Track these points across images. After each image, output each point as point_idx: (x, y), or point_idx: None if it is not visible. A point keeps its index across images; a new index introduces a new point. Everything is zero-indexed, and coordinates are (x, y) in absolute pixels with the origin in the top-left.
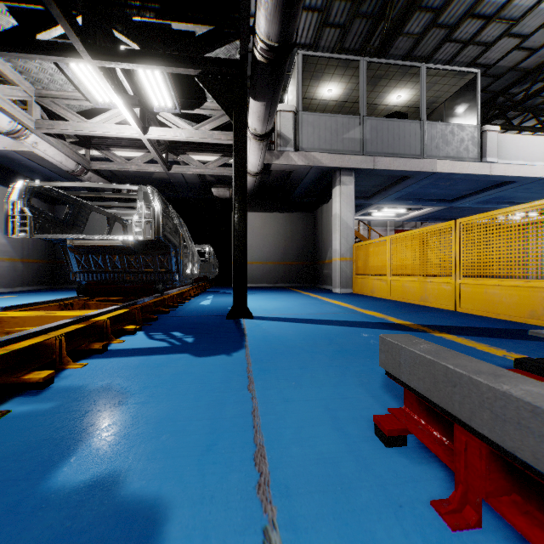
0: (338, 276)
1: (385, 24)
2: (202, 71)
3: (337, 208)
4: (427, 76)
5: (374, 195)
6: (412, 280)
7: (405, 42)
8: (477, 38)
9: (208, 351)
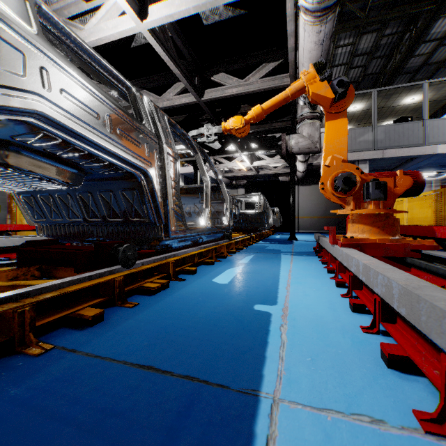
0: None
1: (393, 61)
2: (278, 150)
3: None
4: (431, 86)
5: (395, 168)
6: None
7: (418, 59)
8: None
9: (282, 244)
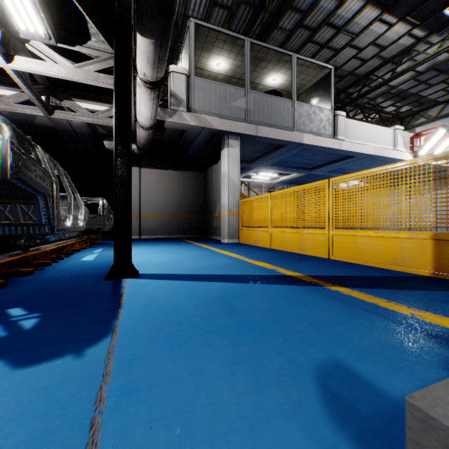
0: (226, 228)
1: (265, 14)
2: None
3: (225, 168)
4: (296, 65)
5: (255, 160)
6: (291, 232)
7: (279, 36)
8: (330, 43)
9: (46, 348)
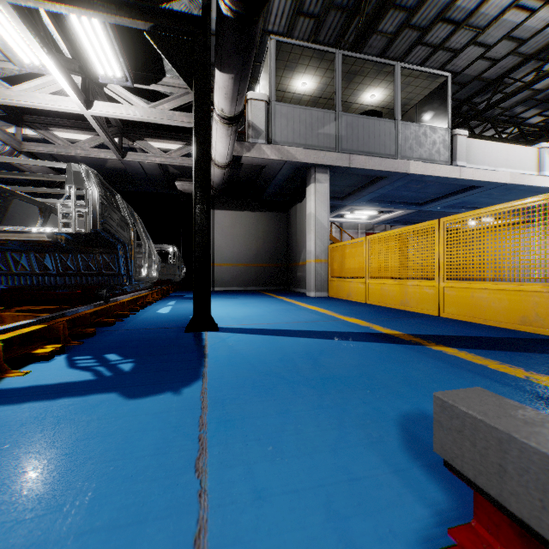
0: (313, 279)
1: (360, 18)
2: (154, 26)
3: (311, 207)
4: (400, 76)
5: (348, 196)
6: (392, 283)
7: (379, 41)
8: (446, 44)
9: (148, 386)
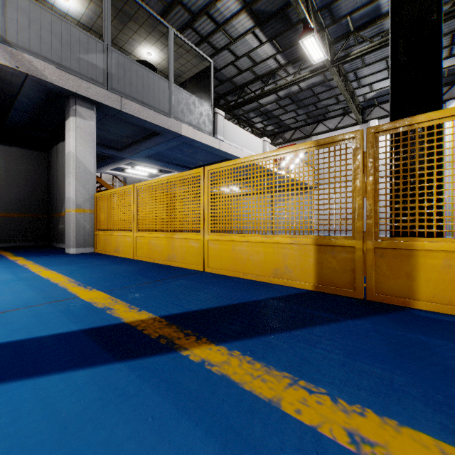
0: (73, 232)
1: None
2: None
3: (71, 145)
4: (174, 44)
5: (125, 148)
6: (159, 237)
7: (156, 5)
8: (210, 39)
9: None
